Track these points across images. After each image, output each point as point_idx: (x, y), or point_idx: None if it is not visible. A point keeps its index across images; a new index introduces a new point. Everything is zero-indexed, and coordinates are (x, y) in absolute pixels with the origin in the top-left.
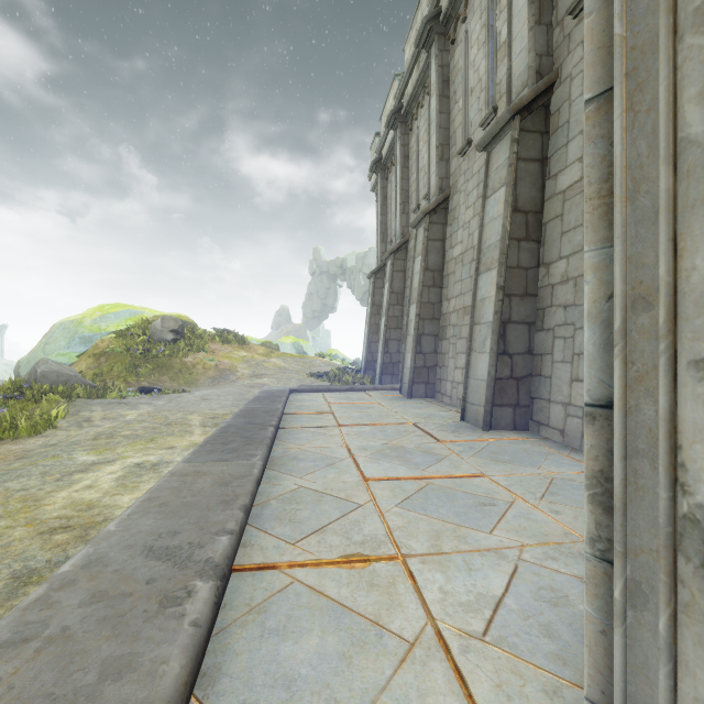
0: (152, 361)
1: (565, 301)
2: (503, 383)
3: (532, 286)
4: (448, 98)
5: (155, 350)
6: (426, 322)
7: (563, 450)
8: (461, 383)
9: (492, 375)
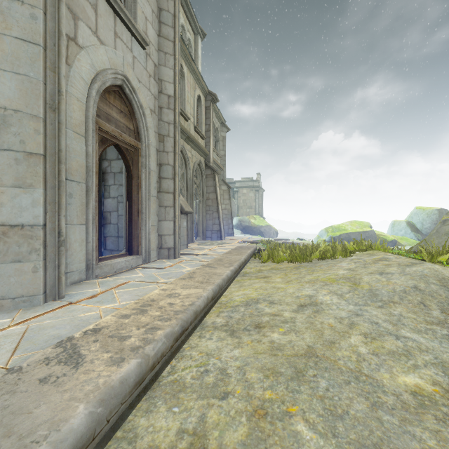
0: None
1: None
2: None
3: None
4: None
5: None
6: None
7: None
8: None
9: None
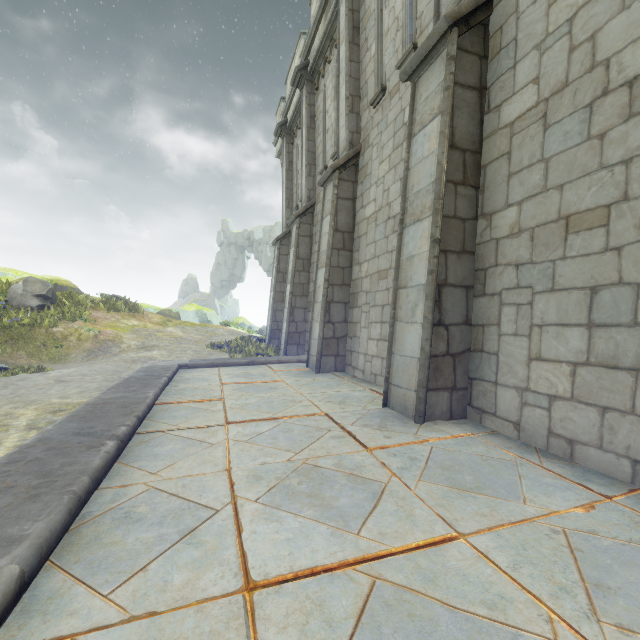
0: (3, 332)
1: (518, 259)
2: (438, 361)
3: (470, 242)
4: (358, 46)
5: (8, 318)
6: (335, 288)
7: (529, 454)
8: (376, 356)
9: (426, 352)
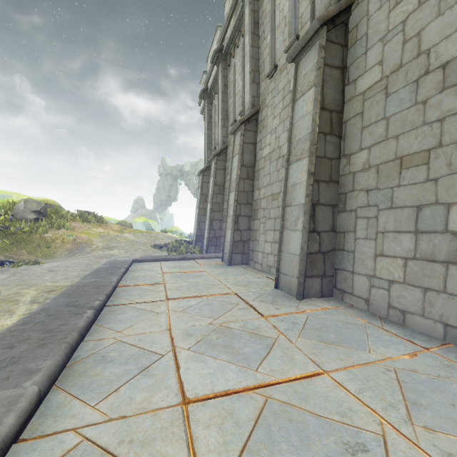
0: (11, 237)
1: (368, 186)
2: (313, 257)
3: (335, 174)
4: (258, 36)
5: (14, 227)
6: (242, 206)
7: (374, 320)
8: (270, 254)
9: (305, 250)
